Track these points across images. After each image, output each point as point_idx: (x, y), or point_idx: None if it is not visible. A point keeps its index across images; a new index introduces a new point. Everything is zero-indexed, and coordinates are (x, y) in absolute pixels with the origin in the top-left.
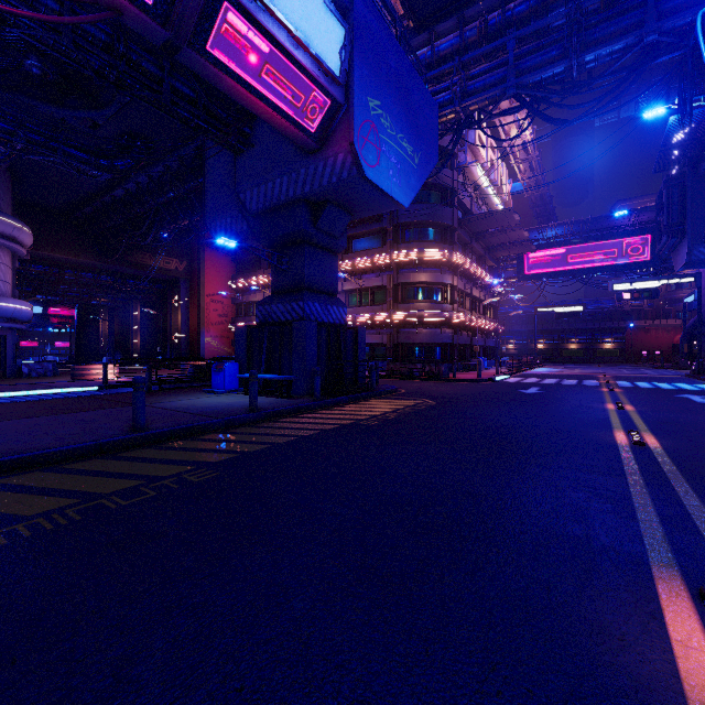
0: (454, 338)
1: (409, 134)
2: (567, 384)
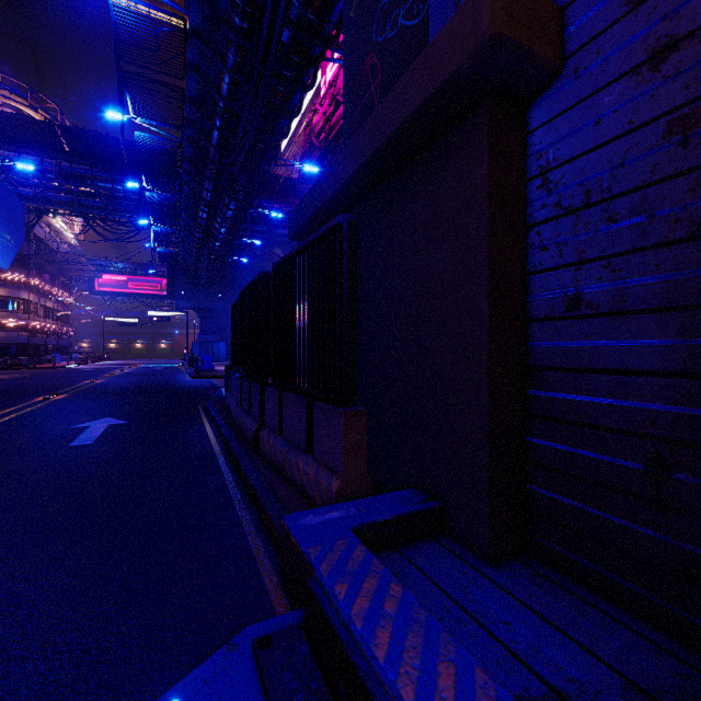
0: (31, 340)
1: (9, 229)
2: (112, 367)
